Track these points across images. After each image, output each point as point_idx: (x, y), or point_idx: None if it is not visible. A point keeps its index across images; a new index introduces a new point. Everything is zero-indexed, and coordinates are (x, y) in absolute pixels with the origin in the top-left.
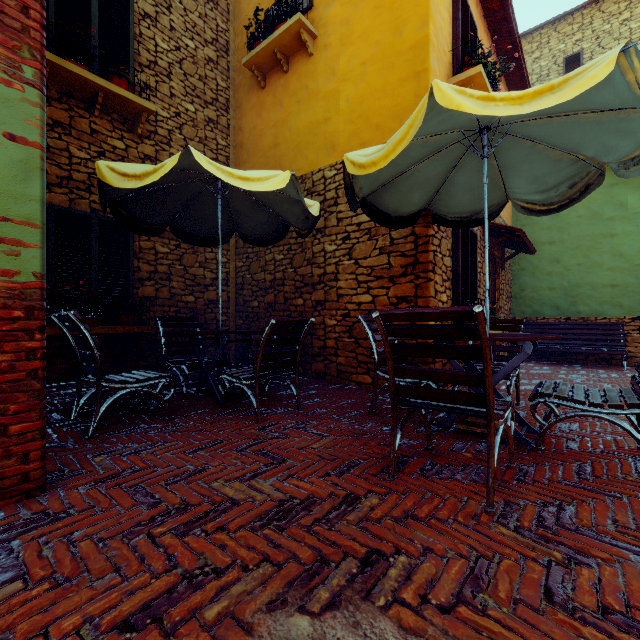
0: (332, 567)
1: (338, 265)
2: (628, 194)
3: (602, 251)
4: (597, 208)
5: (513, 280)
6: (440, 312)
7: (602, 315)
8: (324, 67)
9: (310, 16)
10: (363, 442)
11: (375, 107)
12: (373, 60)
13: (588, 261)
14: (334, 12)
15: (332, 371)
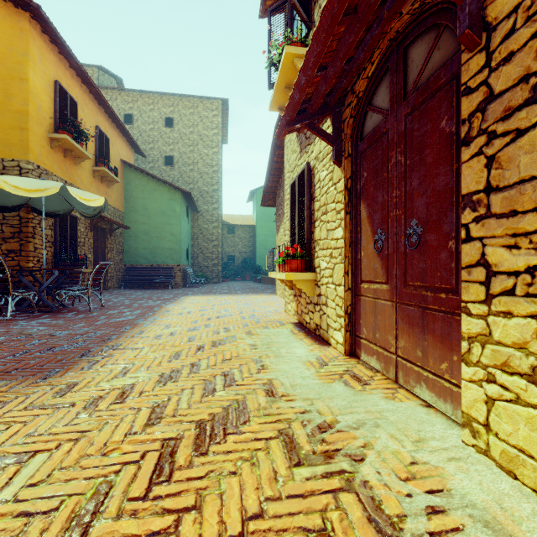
0: None
1: None
2: (176, 205)
3: (166, 231)
4: (164, 209)
5: (125, 242)
6: None
7: (166, 263)
8: None
9: None
10: None
11: None
12: None
13: (161, 236)
14: None
15: None
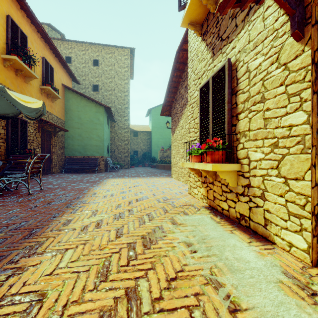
0: None
1: None
2: (100, 116)
3: (94, 134)
4: (92, 119)
5: (65, 141)
6: None
7: (94, 155)
8: None
9: None
10: None
11: None
12: None
13: (90, 137)
14: None
15: None
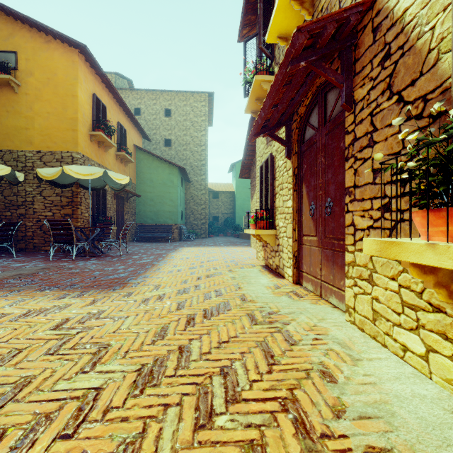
0: (33, 266)
1: (34, 198)
2: (174, 178)
3: (167, 198)
4: (165, 181)
5: (136, 207)
6: (62, 220)
7: (167, 223)
8: (25, 103)
9: (16, 73)
10: (44, 258)
11: (54, 134)
12: (53, 114)
13: (162, 201)
14: (32, 81)
15: (30, 247)
